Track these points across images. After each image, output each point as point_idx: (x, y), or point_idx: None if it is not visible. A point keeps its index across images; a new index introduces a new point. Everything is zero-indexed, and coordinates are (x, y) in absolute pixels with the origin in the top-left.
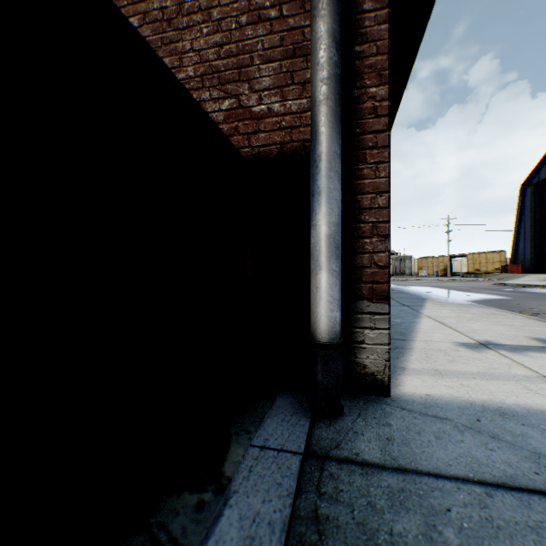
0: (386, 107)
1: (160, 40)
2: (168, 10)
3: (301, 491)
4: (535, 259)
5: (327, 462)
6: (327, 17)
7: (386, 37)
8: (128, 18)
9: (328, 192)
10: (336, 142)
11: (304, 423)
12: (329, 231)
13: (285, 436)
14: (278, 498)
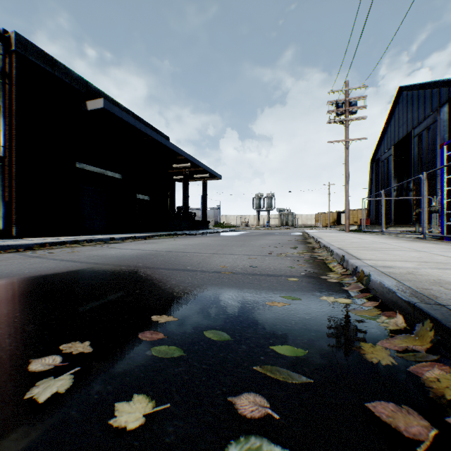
0: (16, 196)
1: None
2: None
3: None
4: (376, 214)
5: None
6: (1, 187)
7: (16, 186)
8: None
9: (1, 210)
10: (3, 203)
11: None
12: (2, 215)
13: None
14: None
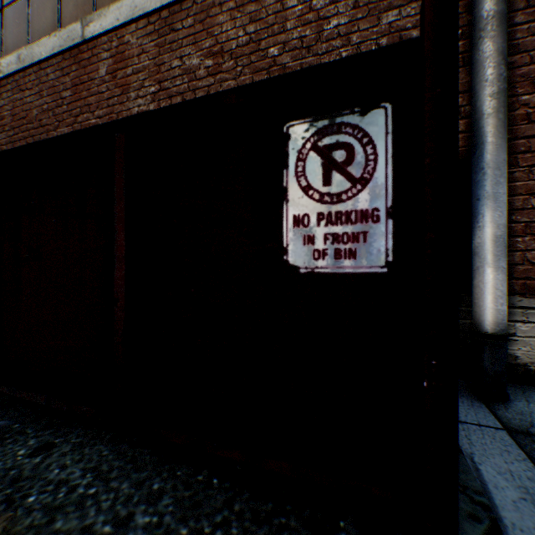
0: None
1: (299, 65)
2: (307, 39)
3: (533, 458)
4: None
5: (534, 438)
6: (495, 37)
7: None
8: (268, 48)
9: (496, 196)
10: (504, 150)
11: (479, 405)
12: (498, 232)
13: (472, 414)
14: (517, 461)
